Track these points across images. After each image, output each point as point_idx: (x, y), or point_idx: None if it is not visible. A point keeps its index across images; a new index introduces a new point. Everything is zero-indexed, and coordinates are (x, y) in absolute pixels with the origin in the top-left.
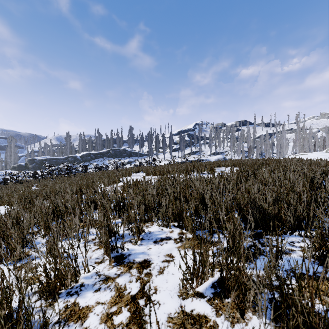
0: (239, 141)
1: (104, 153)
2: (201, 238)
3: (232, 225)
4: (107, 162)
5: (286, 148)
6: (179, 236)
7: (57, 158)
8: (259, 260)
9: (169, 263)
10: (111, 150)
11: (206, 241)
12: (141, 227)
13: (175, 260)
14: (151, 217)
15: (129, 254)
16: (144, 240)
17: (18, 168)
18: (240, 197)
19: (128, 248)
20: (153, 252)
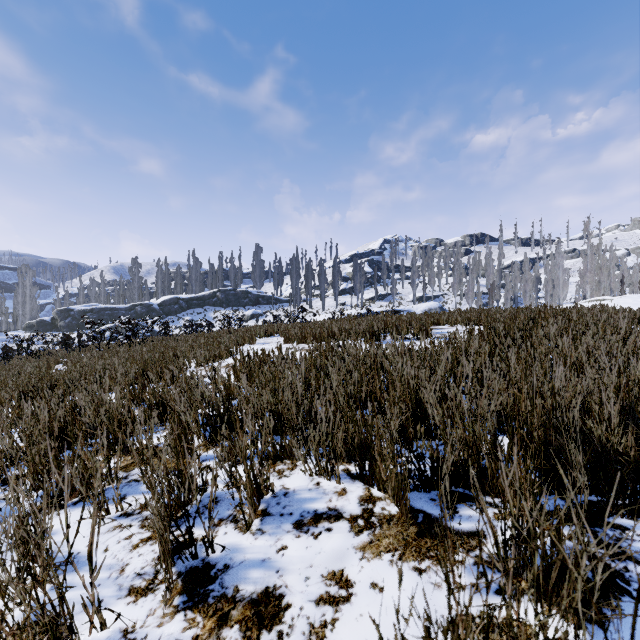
0: (471, 273)
1: (206, 299)
2: (423, 517)
3: (528, 499)
4: (212, 315)
5: (564, 287)
6: (363, 507)
7: (114, 307)
8: (624, 619)
9: (337, 609)
10: (220, 292)
11: (447, 540)
12: (264, 480)
13: (354, 598)
14: (290, 449)
15: (227, 564)
16: (269, 517)
17: (38, 328)
18: (527, 404)
19: (226, 541)
20: (292, 561)
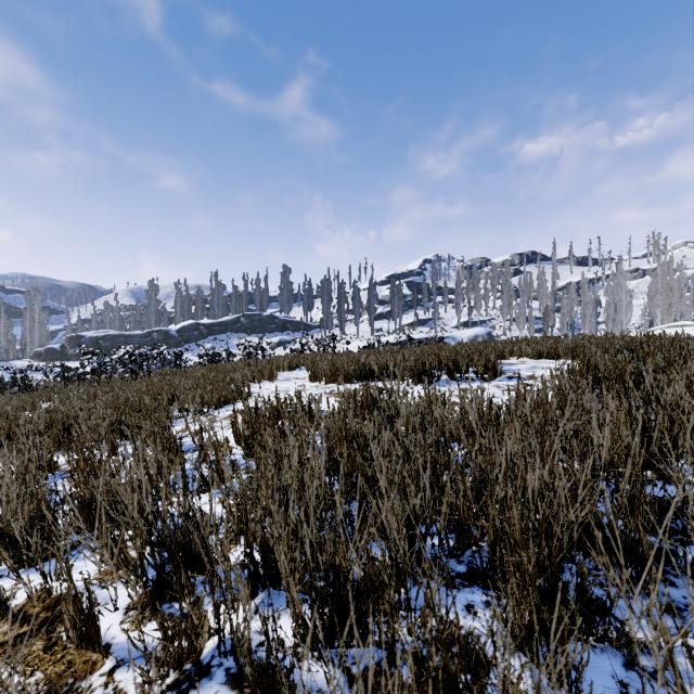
0: (523, 296)
1: (228, 324)
2: None
3: None
4: (235, 342)
5: (628, 311)
6: None
7: (129, 333)
8: None
9: None
10: (244, 317)
11: None
12: None
13: None
14: (290, 676)
15: None
16: None
17: (46, 357)
18: None
19: None
20: None
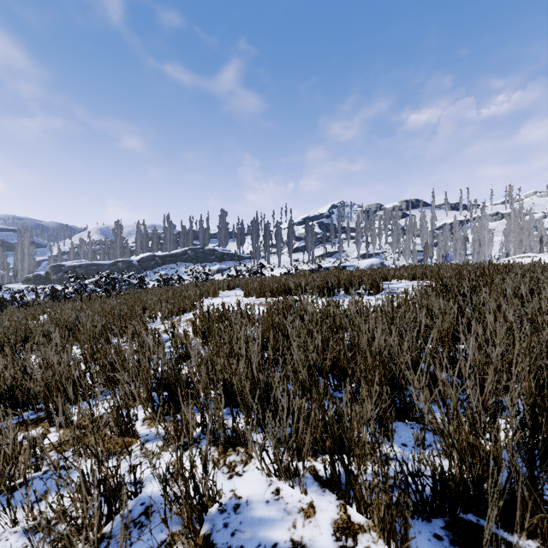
0: (408, 234)
1: (178, 256)
2: None
3: None
4: (183, 270)
5: (489, 246)
6: (341, 545)
7: (100, 263)
8: None
9: None
10: (190, 250)
11: None
12: (208, 490)
13: None
14: (244, 434)
15: None
16: None
17: (34, 281)
18: None
19: None
20: None
